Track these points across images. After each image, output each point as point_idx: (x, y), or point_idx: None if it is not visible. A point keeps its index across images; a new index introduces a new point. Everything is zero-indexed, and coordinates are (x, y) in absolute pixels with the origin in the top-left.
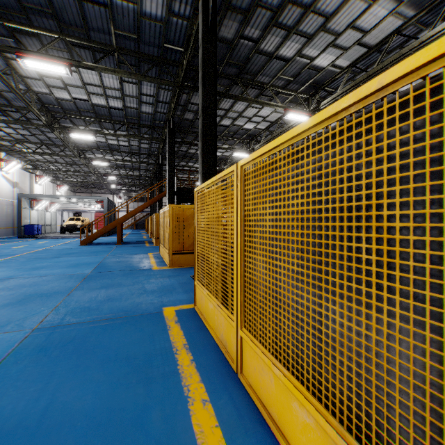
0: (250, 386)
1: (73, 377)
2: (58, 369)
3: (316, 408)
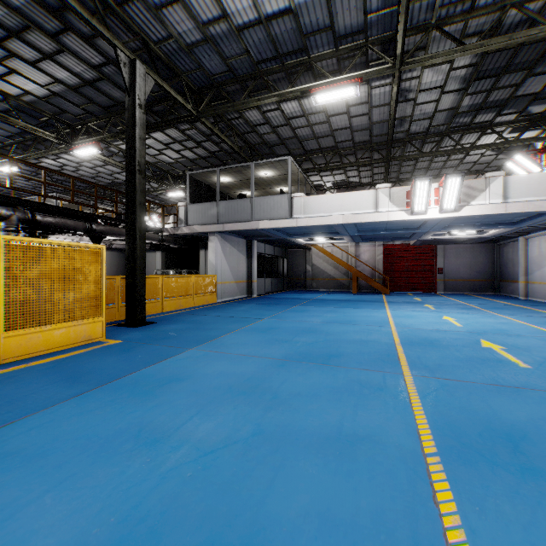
0: (18, 357)
1: (15, 393)
2: (4, 402)
3: (68, 324)
